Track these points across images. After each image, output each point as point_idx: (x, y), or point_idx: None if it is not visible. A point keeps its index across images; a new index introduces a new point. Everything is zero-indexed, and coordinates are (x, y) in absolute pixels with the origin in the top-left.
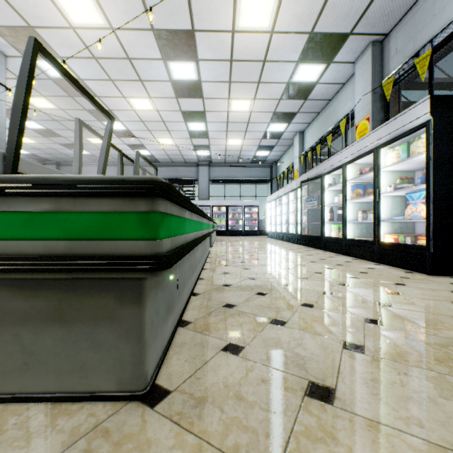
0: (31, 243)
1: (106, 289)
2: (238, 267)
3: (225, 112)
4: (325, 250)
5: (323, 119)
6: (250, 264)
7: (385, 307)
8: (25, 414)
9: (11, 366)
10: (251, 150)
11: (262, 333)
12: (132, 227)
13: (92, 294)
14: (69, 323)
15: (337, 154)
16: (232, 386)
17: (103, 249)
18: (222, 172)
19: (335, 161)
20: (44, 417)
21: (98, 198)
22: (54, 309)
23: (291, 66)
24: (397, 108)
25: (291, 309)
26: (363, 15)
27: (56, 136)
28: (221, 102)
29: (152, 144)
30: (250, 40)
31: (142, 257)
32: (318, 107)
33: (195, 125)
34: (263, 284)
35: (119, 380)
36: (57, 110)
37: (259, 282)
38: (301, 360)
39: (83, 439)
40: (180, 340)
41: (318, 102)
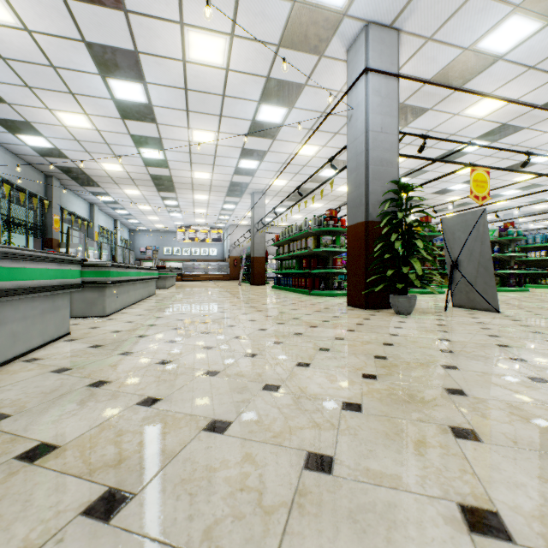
0: None
1: None
2: None
3: None
4: None
5: None
6: None
7: None
8: None
9: None
10: None
11: None
12: None
13: None
14: None
15: None
16: None
17: None
18: None
19: None
20: None
21: None
22: None
23: None
24: None
25: None
26: None
27: None
28: None
29: None
30: None
31: None
32: None
33: None
34: None
35: None
36: None
37: None
38: None
39: None
40: None
41: None
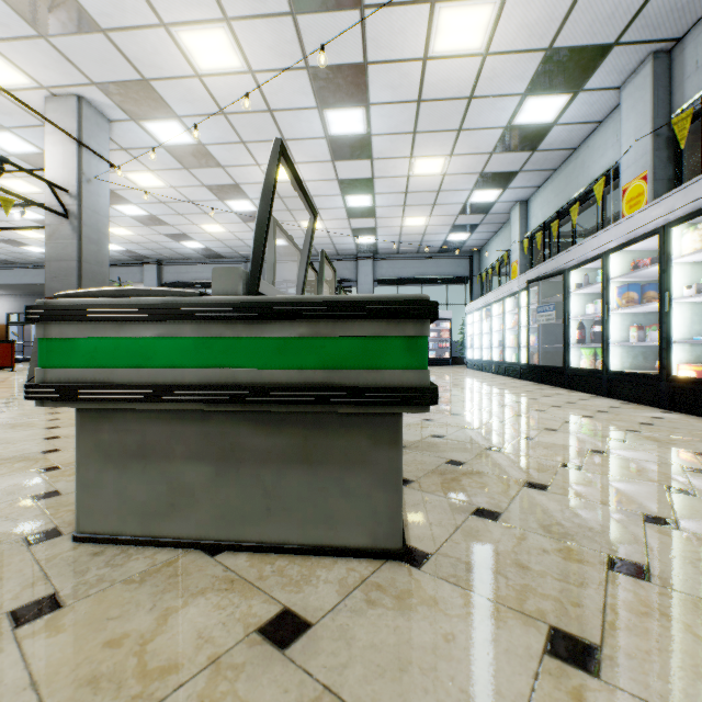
0: (286, 372)
1: (357, 427)
2: (441, 411)
3: (404, 178)
4: (571, 388)
5: (562, 180)
6: (459, 408)
7: (696, 473)
8: (276, 563)
9: (252, 511)
10: (440, 232)
11: (519, 498)
12: (397, 354)
13: (341, 432)
14: (315, 465)
15: (593, 237)
16: (506, 553)
17: (365, 380)
18: (393, 268)
19: (589, 248)
20: (300, 568)
21: (359, 321)
22: (298, 449)
23: (514, 101)
24: (697, 158)
25: (549, 471)
26: (638, 14)
27: (161, 225)
28: (398, 164)
29: (291, 230)
30: (450, 69)
31: (414, 390)
32: (554, 161)
33: (357, 199)
34: (492, 437)
35: (373, 535)
36: (166, 189)
37: (484, 434)
38: (588, 532)
39: (358, 591)
40: (410, 501)
41: (554, 153)
